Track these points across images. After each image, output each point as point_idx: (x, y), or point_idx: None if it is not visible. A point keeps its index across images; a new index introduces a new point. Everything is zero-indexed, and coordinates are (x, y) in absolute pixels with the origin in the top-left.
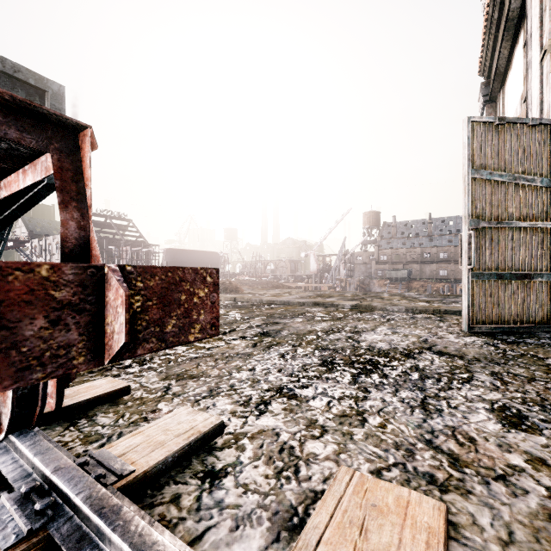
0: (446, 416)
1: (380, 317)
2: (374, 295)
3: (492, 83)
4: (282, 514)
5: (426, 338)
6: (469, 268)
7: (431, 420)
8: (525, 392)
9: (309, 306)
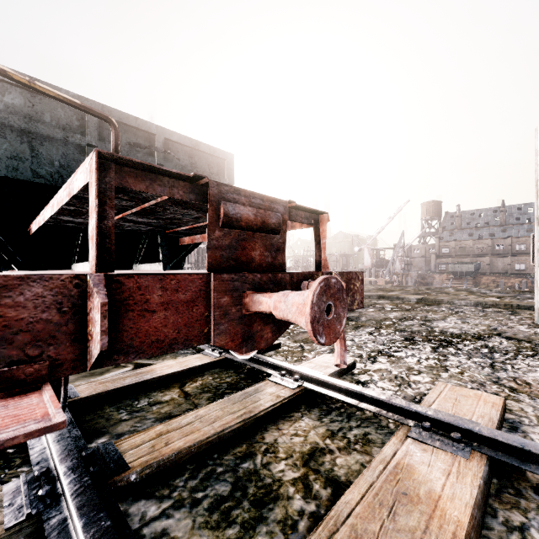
0: (509, 372)
1: (448, 309)
2: (438, 290)
3: None
4: (408, 397)
5: (496, 327)
6: None
7: (498, 373)
8: None
9: (374, 298)
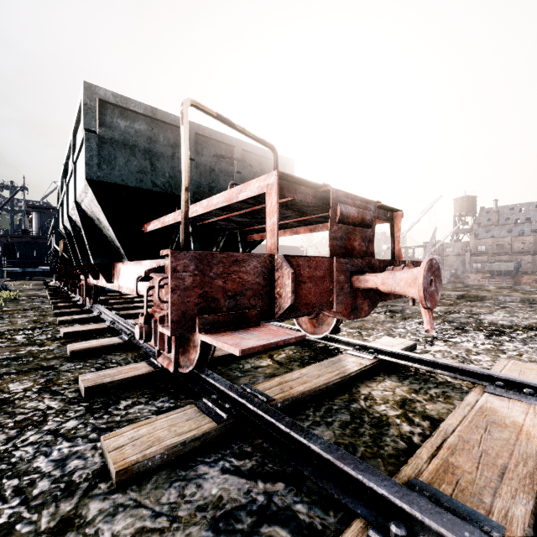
0: None
1: (493, 305)
2: (478, 288)
3: None
4: None
5: None
6: None
7: None
8: None
9: None
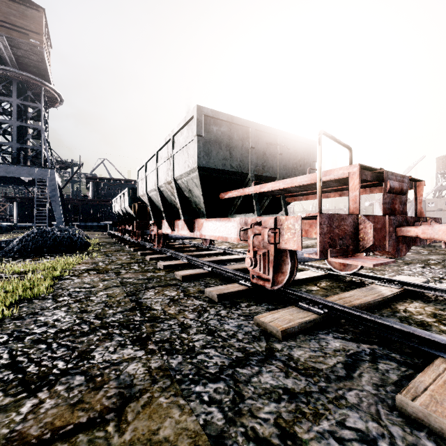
0: None
1: None
2: None
3: None
4: None
5: None
6: None
7: None
8: None
9: None
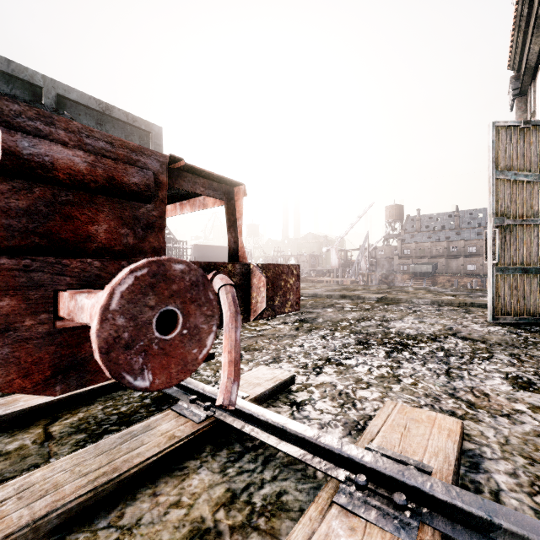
0: (466, 380)
1: (407, 308)
2: (399, 289)
3: (522, 78)
4: (350, 424)
5: (451, 327)
6: (494, 263)
7: (454, 382)
8: (538, 367)
9: (336, 298)
